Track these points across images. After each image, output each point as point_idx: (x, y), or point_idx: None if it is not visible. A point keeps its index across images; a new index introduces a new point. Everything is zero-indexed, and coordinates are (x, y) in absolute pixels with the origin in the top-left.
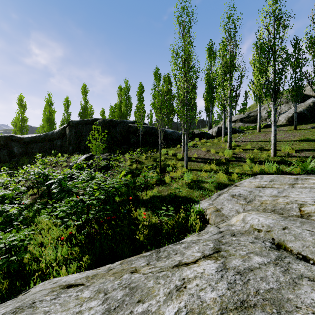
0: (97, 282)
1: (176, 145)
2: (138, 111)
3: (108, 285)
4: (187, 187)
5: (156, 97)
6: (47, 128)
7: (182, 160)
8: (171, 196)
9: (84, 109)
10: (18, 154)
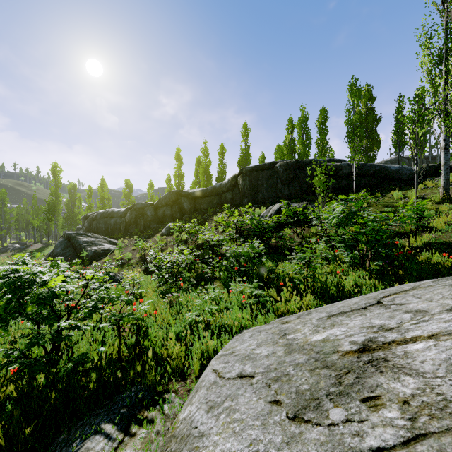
0: None
1: (413, 186)
2: (319, 150)
3: None
4: None
5: (352, 123)
6: (203, 183)
7: (445, 203)
8: None
9: (245, 155)
10: (188, 210)
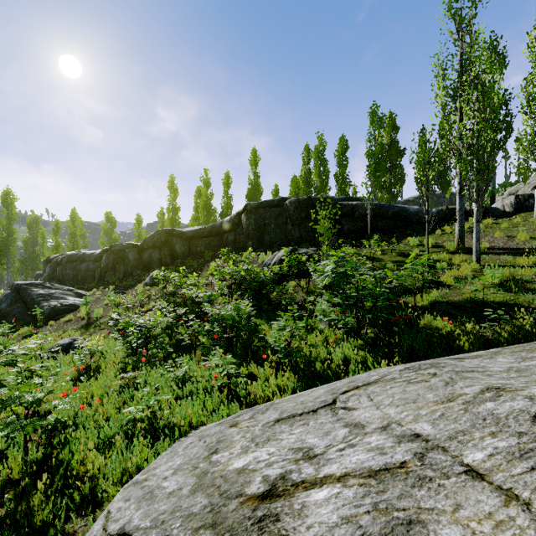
0: (501, 356)
1: (431, 231)
2: (338, 184)
3: (530, 355)
4: (499, 290)
5: (373, 156)
6: (203, 219)
7: (459, 252)
8: (471, 301)
9: (254, 186)
10: (181, 254)
